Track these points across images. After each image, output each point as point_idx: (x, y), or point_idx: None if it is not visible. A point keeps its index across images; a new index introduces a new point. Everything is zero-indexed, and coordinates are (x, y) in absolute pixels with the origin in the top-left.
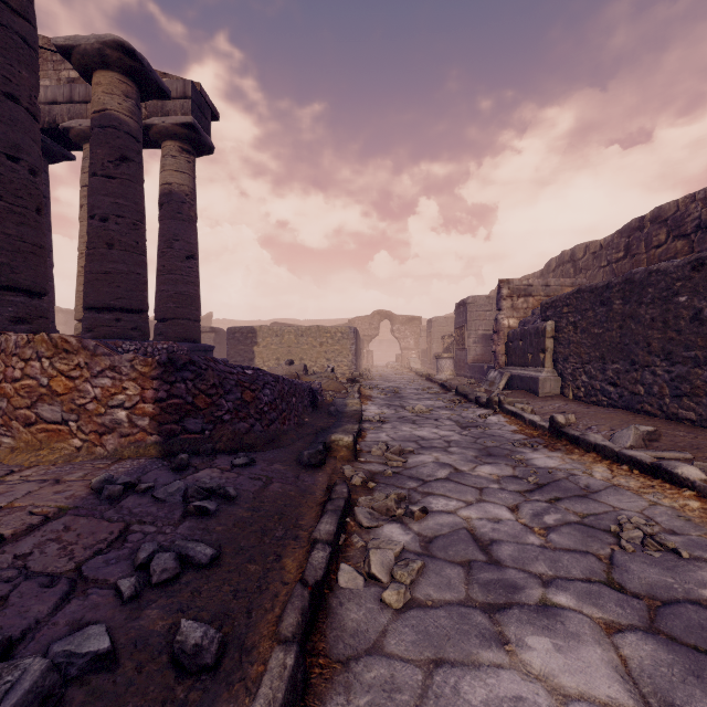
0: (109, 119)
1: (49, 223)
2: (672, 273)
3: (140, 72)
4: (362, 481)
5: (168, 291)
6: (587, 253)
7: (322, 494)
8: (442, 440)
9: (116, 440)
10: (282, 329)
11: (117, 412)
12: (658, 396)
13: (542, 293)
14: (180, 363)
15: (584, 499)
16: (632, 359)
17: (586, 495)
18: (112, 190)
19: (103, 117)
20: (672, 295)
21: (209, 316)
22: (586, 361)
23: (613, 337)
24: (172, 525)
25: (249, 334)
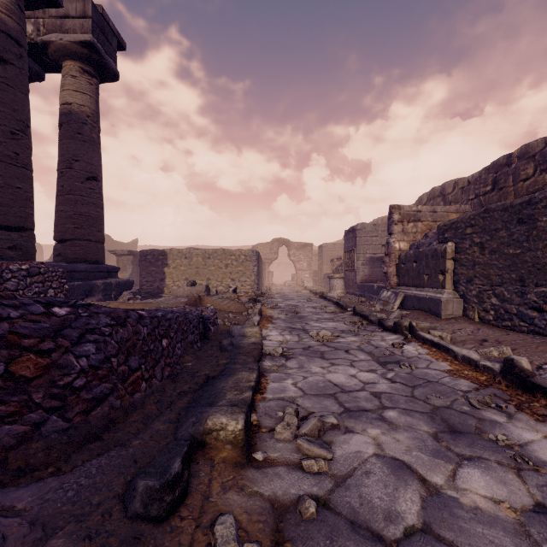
0: None
1: None
2: None
3: None
4: None
5: (67, 211)
6: (455, 188)
7: None
8: (368, 391)
9: None
10: (190, 252)
11: None
12: None
13: (430, 218)
14: None
15: None
16: None
17: None
18: None
19: None
20: None
21: (134, 242)
22: (496, 283)
23: (538, 257)
24: None
25: (160, 256)
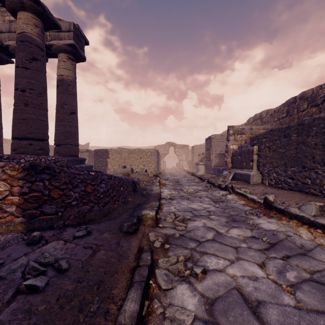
0: (26, 37)
1: None
2: None
3: (43, 13)
4: (161, 243)
5: (61, 130)
6: (267, 114)
7: (133, 258)
8: (205, 210)
9: None
10: (121, 150)
11: None
12: (319, 185)
13: (249, 132)
14: (39, 169)
15: (305, 257)
16: (303, 165)
17: (304, 253)
18: (27, 75)
19: (22, 36)
20: None
21: (87, 144)
22: (275, 166)
23: (291, 154)
24: None
25: (105, 152)
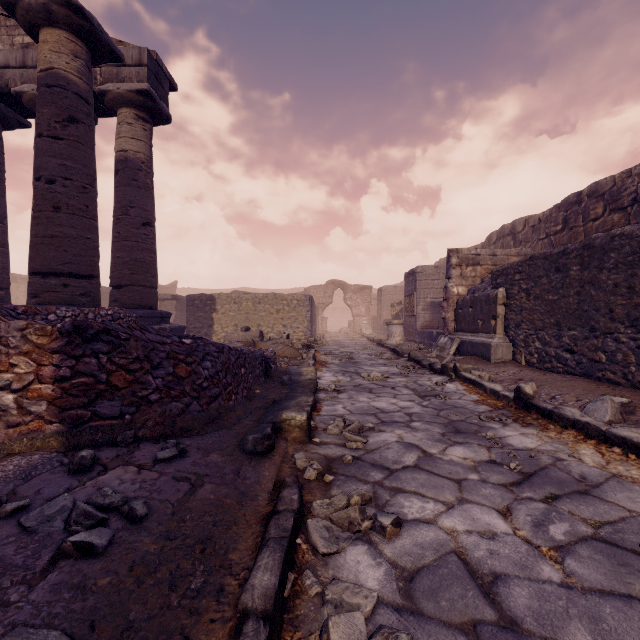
0: (56, 78)
1: (3, 189)
2: (638, 236)
3: (90, 31)
4: (318, 473)
5: (123, 257)
6: (526, 226)
7: (266, 498)
8: (402, 412)
9: (2, 431)
10: (240, 297)
11: (2, 396)
12: (623, 363)
13: (490, 262)
14: (90, 333)
15: (588, 498)
16: (592, 326)
17: (586, 491)
18: (59, 151)
19: (49, 76)
20: (638, 259)
21: (173, 285)
22: (539, 328)
23: (570, 303)
24: (27, 582)
25: (208, 301)
